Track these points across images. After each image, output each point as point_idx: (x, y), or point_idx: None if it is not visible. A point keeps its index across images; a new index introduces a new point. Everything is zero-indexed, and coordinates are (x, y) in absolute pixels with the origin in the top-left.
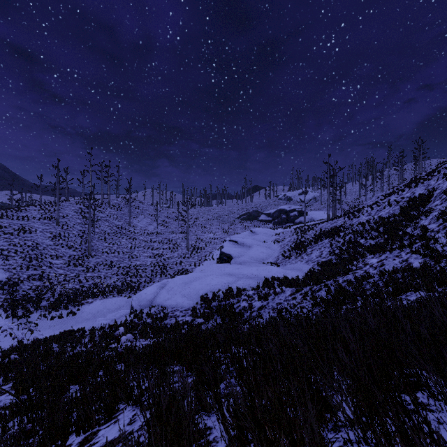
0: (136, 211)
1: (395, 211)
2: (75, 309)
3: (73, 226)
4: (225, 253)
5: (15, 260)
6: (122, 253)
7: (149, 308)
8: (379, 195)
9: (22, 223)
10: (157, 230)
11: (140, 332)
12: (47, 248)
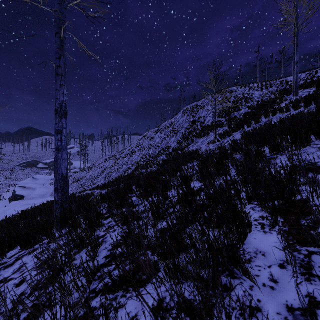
0: None
1: (100, 171)
2: None
3: None
4: (19, 195)
5: None
6: None
7: None
8: (104, 158)
9: None
10: None
11: None
12: None
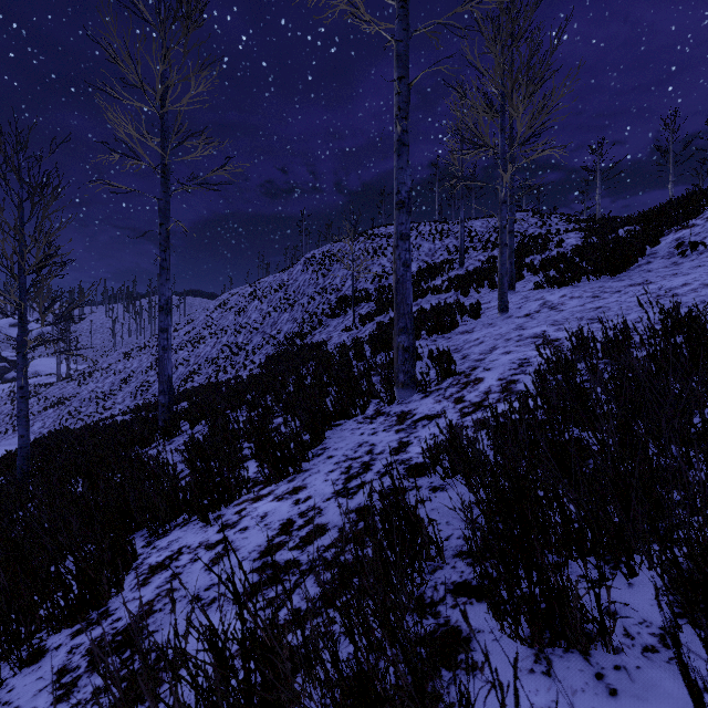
0: None
1: (117, 381)
2: None
3: None
4: None
5: None
6: None
7: None
8: (122, 351)
9: None
10: None
11: None
12: None
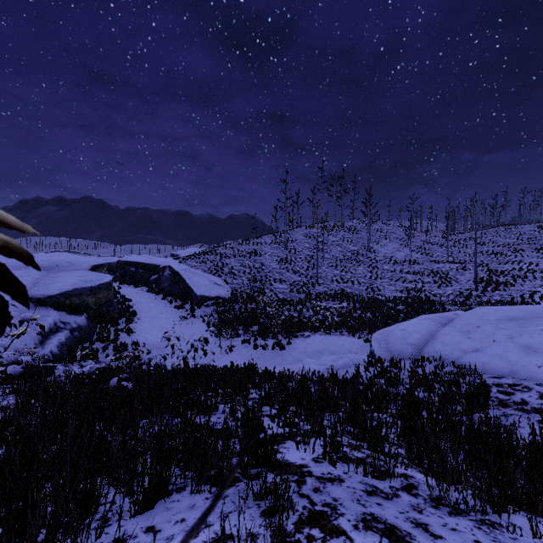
0: (377, 235)
1: None
2: (285, 342)
3: (301, 250)
4: None
5: (241, 280)
6: (357, 283)
7: (416, 361)
8: None
9: (255, 247)
10: (410, 258)
11: (402, 425)
12: (273, 272)
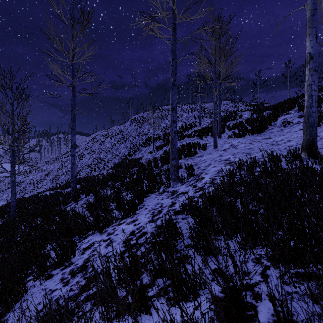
0: None
1: (43, 175)
2: None
3: None
4: None
5: None
6: None
7: None
8: (44, 160)
9: None
10: None
11: None
12: None
